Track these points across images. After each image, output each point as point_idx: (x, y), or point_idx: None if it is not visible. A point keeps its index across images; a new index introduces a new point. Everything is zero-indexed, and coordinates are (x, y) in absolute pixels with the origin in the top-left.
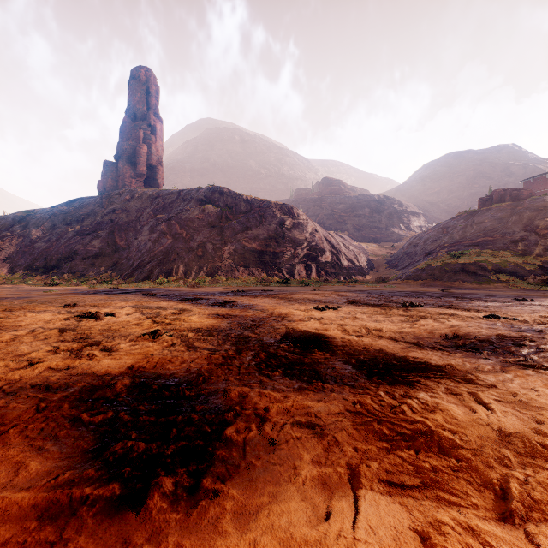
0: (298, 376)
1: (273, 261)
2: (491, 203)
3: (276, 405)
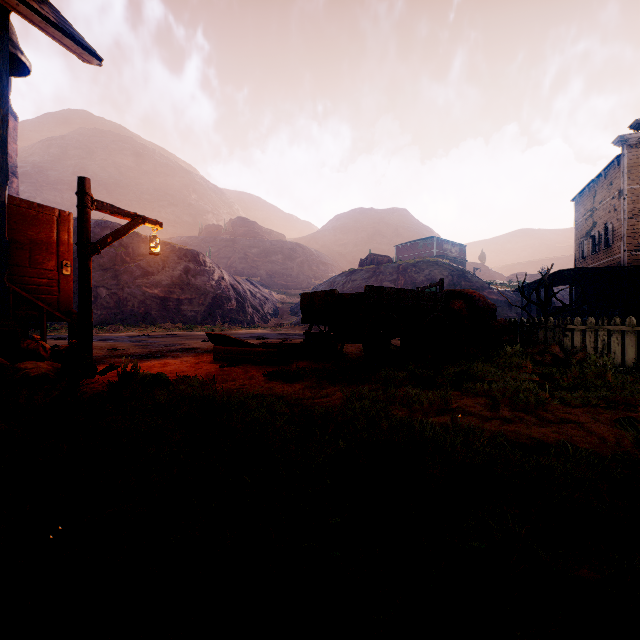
0: (183, 352)
1: (177, 308)
2: (366, 264)
3: (175, 354)
